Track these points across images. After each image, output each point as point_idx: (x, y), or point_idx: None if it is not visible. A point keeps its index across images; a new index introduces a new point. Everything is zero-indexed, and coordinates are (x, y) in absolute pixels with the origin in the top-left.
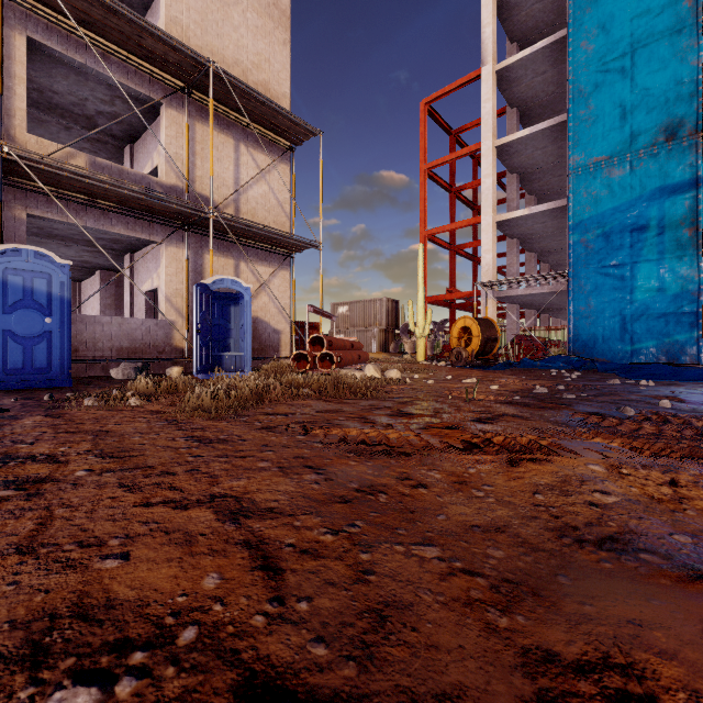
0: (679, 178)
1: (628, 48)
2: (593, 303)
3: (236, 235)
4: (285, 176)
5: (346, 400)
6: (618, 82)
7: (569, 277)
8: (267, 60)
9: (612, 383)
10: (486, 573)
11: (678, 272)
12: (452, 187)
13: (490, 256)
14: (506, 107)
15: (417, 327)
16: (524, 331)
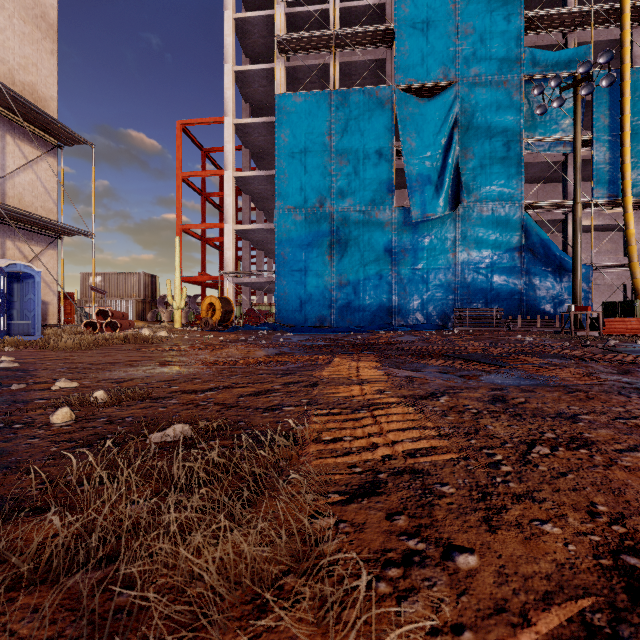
0: (324, 229)
1: (304, 149)
2: (288, 292)
3: (6, 218)
4: (52, 168)
5: (143, 344)
6: (299, 167)
7: (276, 274)
8: (34, 65)
9: (277, 335)
10: (199, 359)
11: (324, 278)
12: (203, 192)
13: (230, 253)
14: (243, 146)
15: (175, 301)
16: (256, 305)
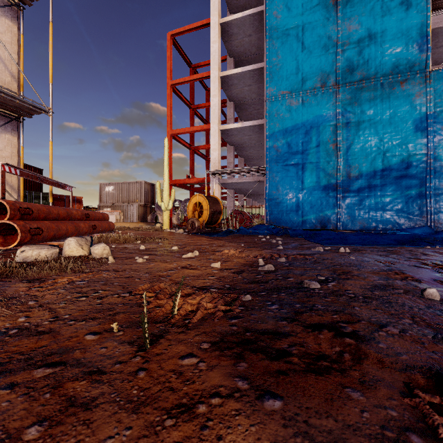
0: (327, 112)
1: (300, 23)
2: (281, 189)
3: None
4: (9, 32)
5: None
6: (295, 44)
7: (266, 170)
8: None
9: (319, 251)
10: None
11: (327, 171)
12: (191, 104)
13: (216, 153)
14: (227, 56)
15: (163, 202)
16: (237, 208)
